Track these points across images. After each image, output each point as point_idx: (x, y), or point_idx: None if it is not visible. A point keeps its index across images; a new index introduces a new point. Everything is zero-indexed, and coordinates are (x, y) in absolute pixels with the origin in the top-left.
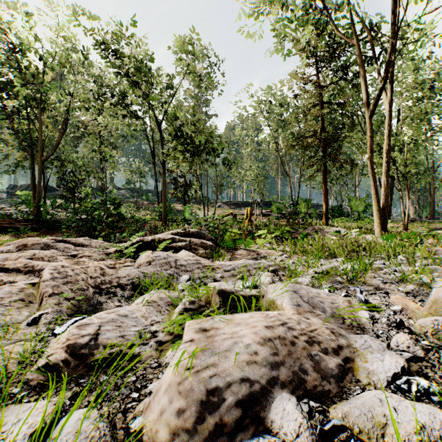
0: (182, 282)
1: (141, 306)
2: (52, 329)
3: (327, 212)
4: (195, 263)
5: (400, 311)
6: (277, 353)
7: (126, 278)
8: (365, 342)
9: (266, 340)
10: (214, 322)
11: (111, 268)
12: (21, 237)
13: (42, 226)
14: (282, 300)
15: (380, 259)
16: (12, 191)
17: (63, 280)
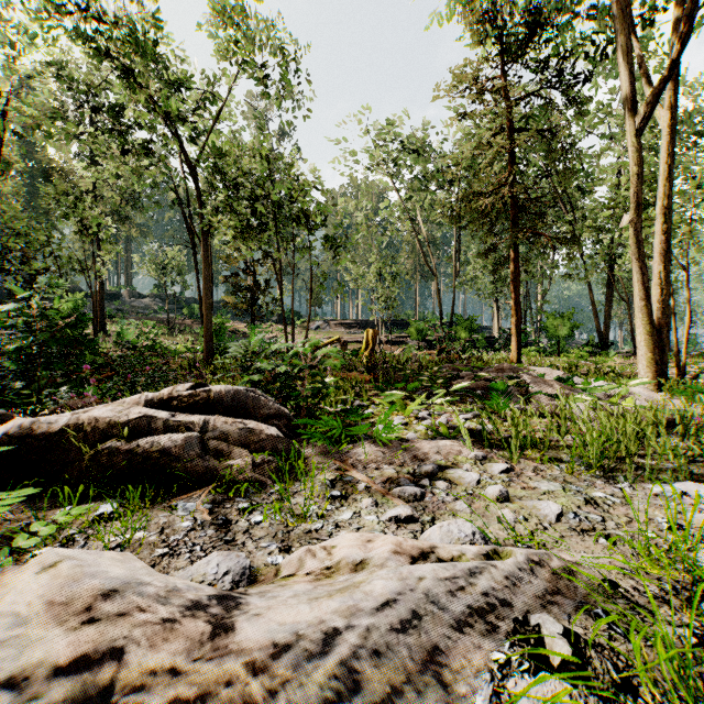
0: None
1: None
2: None
3: (519, 337)
4: None
5: None
6: None
7: None
8: None
9: None
10: None
11: None
12: None
13: None
14: None
15: None
16: None
17: None
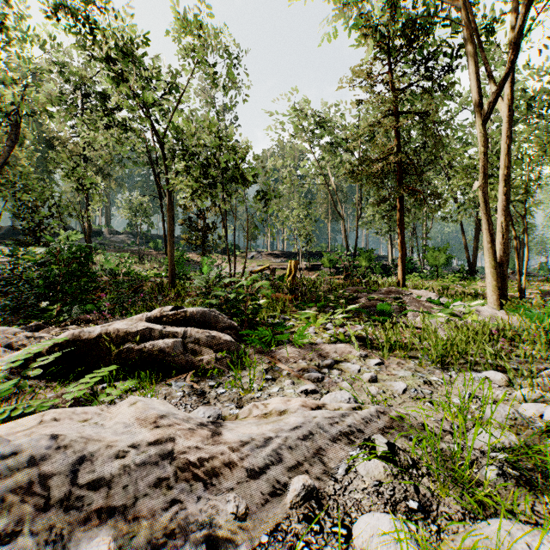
0: None
1: None
2: None
3: (403, 267)
4: (153, 460)
5: None
6: None
7: None
8: None
9: None
10: None
11: None
12: None
13: None
14: None
15: None
16: None
17: None
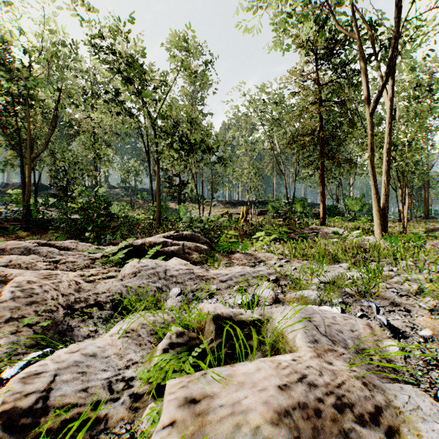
0: (172, 297)
1: (117, 338)
2: (1, 371)
3: (324, 212)
4: (188, 273)
5: (430, 338)
6: (299, 437)
7: (105, 294)
8: (410, 398)
9: (282, 413)
10: (207, 382)
11: (89, 282)
12: (9, 237)
13: (32, 226)
14: (293, 332)
15: (386, 264)
16: (4, 190)
17: (27, 300)
